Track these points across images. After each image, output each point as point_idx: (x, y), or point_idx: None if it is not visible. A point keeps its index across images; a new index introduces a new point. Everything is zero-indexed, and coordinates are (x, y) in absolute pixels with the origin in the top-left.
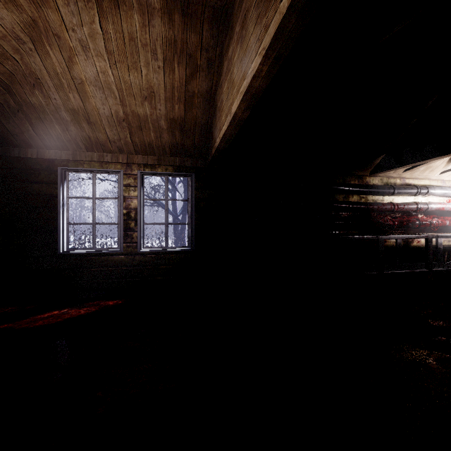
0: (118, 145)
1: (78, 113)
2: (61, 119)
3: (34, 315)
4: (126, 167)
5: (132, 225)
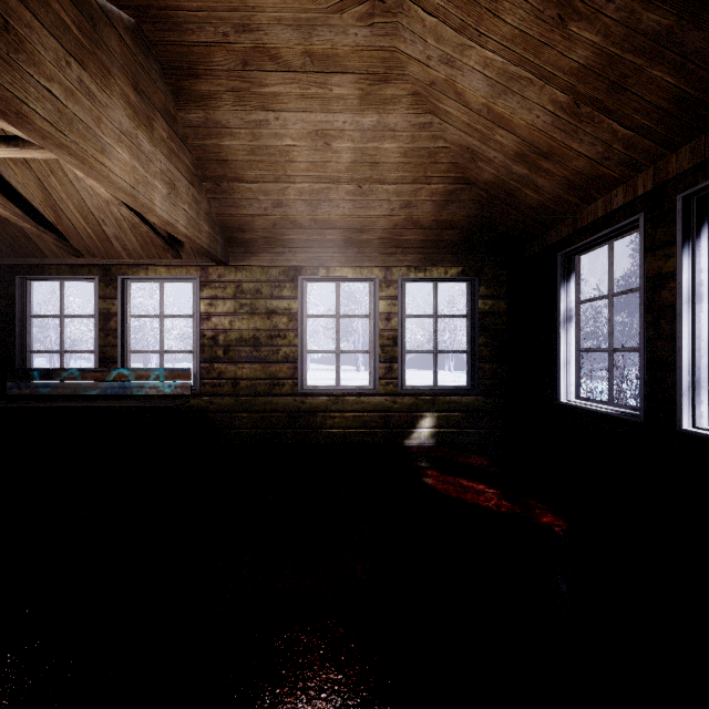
0: (618, 159)
1: (524, 153)
2: (521, 178)
3: (466, 478)
4: (651, 200)
5: (664, 354)
